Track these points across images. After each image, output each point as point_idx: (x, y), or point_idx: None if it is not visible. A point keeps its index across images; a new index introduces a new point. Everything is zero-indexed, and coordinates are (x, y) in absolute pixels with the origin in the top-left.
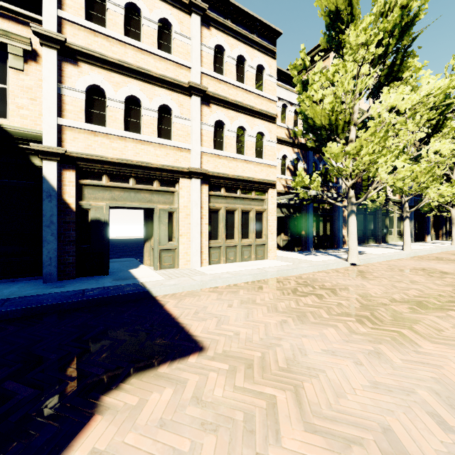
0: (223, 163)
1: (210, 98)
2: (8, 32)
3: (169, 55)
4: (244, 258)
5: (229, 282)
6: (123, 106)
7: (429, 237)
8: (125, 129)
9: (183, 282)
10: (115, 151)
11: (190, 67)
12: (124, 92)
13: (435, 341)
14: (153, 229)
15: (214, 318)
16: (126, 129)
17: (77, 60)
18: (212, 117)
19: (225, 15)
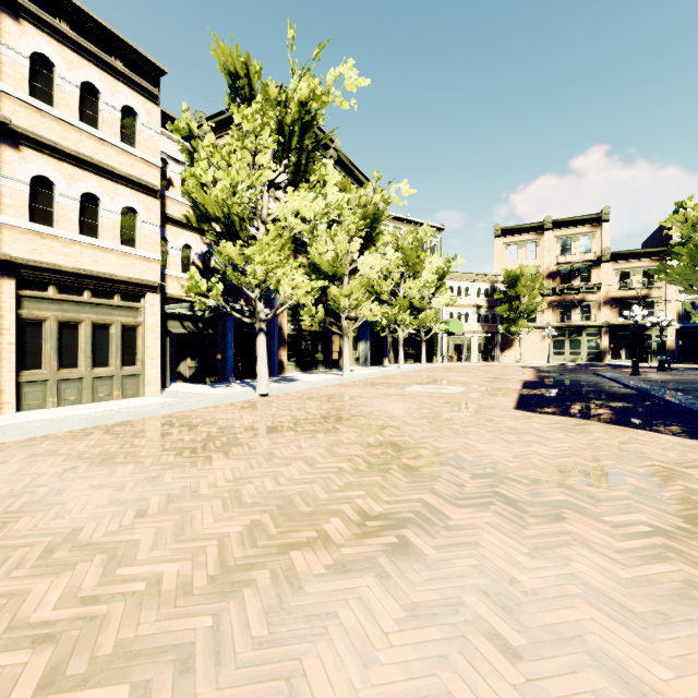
0: (51, 246)
1: (19, 136)
2: None
3: None
4: (100, 397)
5: (35, 433)
6: None
7: (387, 360)
8: None
9: None
10: None
11: None
12: None
13: (234, 458)
14: None
15: None
16: None
17: None
18: (26, 169)
19: (56, 11)
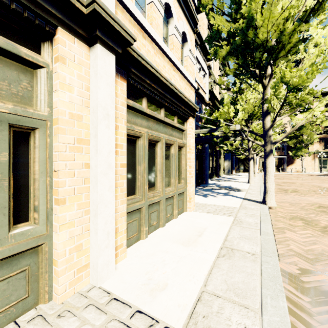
0: (148, 49)
1: None
2: None
3: None
4: (167, 217)
5: None
6: None
7: (234, 171)
8: None
9: None
10: None
11: None
12: None
13: None
14: None
15: None
16: None
17: None
18: None
19: None
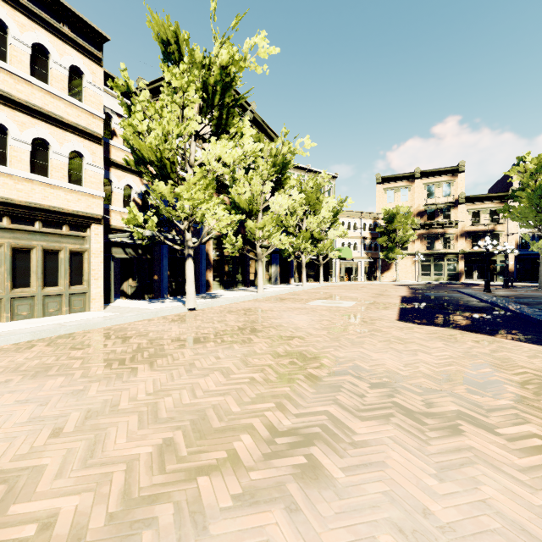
0: (5, 182)
1: None
2: None
3: None
4: (50, 312)
5: None
6: None
7: (293, 280)
8: None
9: None
10: None
11: None
12: None
13: (157, 369)
14: None
15: None
16: None
17: None
18: None
19: None
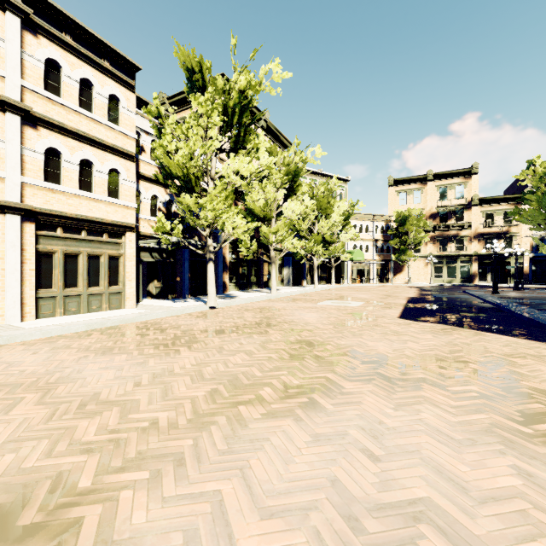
0: (59, 198)
1: (37, 119)
2: None
3: None
4: (93, 308)
5: (52, 334)
6: None
7: (305, 282)
8: None
9: None
10: None
11: (4, 76)
12: None
13: (195, 351)
14: None
15: (4, 365)
16: None
17: None
18: (42, 143)
19: (62, 27)
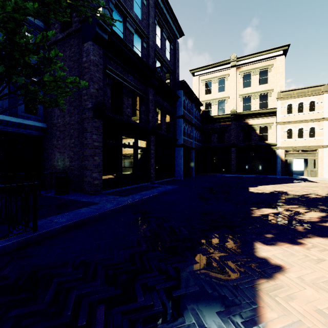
0: None
1: None
2: (269, 123)
3: (313, 111)
4: None
5: None
6: (297, 131)
7: None
8: (298, 137)
9: (317, 178)
10: (295, 144)
11: (323, 112)
12: (298, 128)
13: None
14: (307, 164)
15: (323, 182)
16: (298, 137)
17: (285, 124)
18: None
19: None
